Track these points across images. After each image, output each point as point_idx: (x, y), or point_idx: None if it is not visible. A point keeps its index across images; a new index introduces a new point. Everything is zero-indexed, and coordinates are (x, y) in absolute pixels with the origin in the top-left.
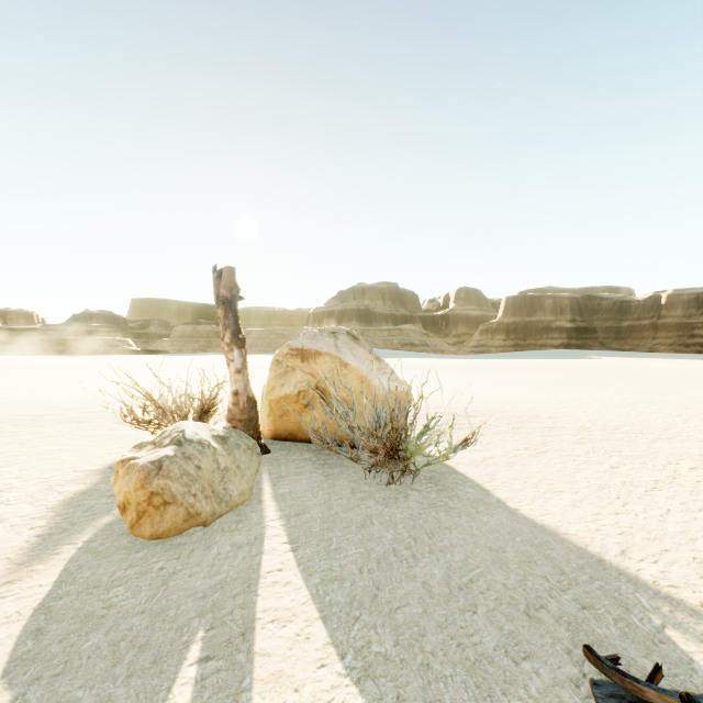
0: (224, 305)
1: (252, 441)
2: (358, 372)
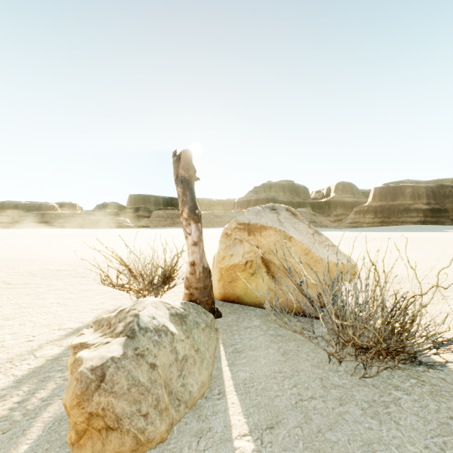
0: (182, 184)
1: (209, 315)
2: (302, 245)
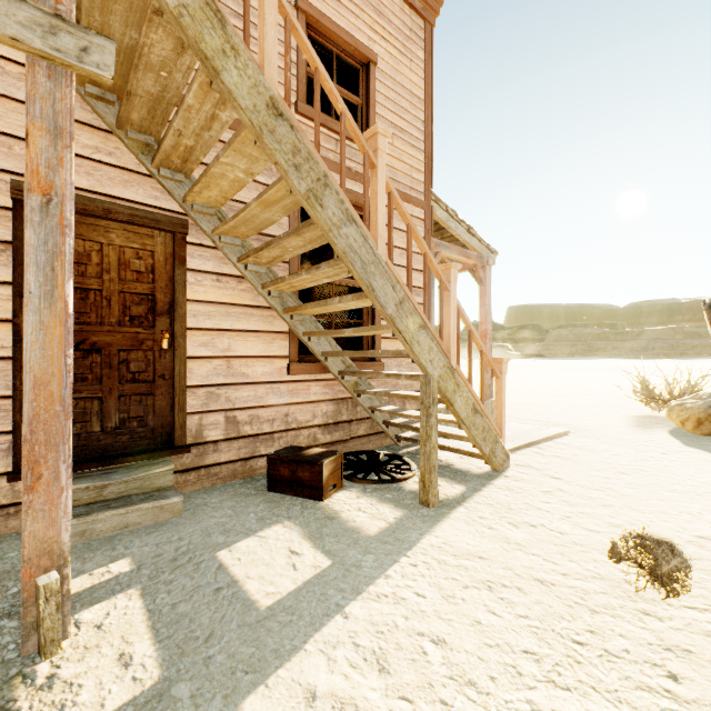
0: None
1: None
2: None
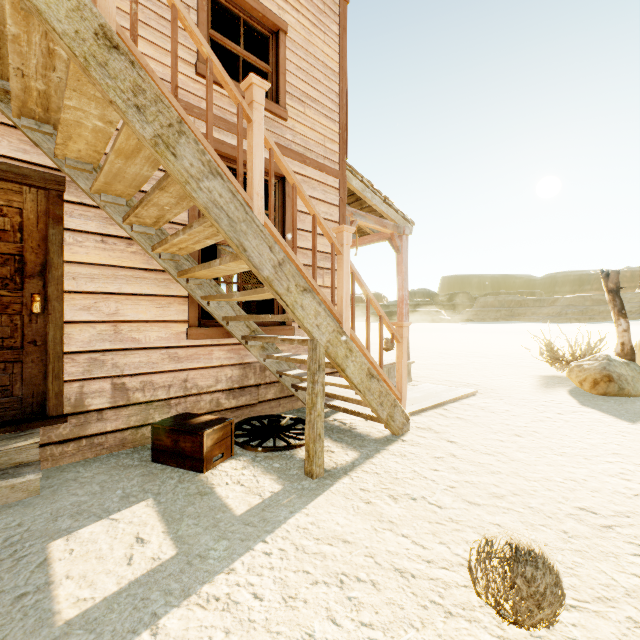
0: (612, 293)
1: None
2: None
